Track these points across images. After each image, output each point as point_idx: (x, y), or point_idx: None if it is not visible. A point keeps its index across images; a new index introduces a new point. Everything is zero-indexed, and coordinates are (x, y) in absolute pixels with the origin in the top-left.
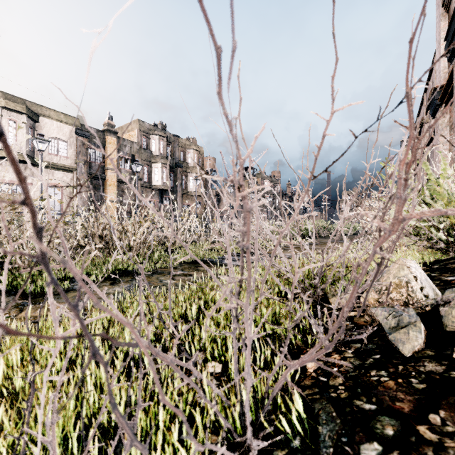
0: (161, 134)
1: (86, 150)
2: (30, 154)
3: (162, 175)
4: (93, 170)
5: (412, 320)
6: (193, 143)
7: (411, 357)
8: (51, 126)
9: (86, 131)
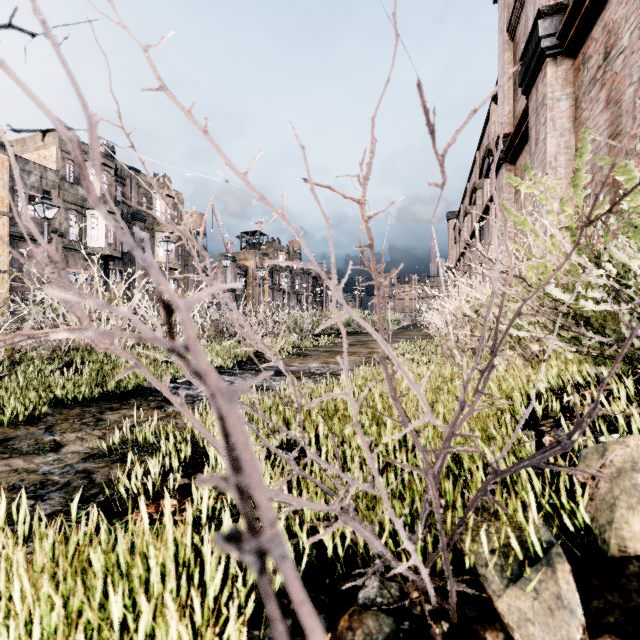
0: (105, 161)
1: None
2: None
3: (106, 231)
4: None
5: None
6: (164, 184)
7: None
8: None
9: None
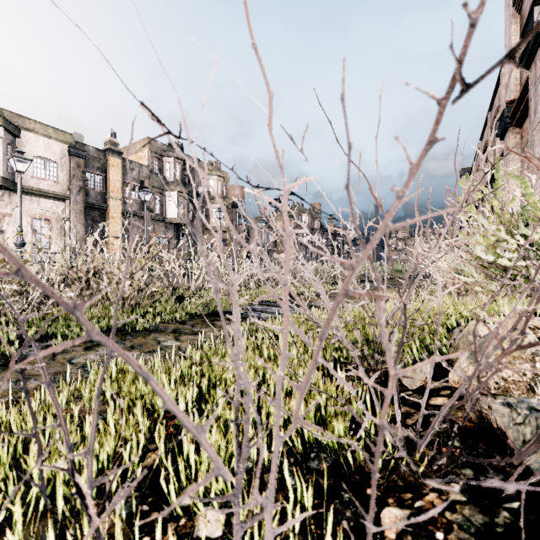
0: (177, 155)
1: (82, 173)
2: (8, 177)
3: (178, 206)
4: (91, 198)
5: None
6: (216, 168)
7: None
8: (36, 143)
9: (82, 150)
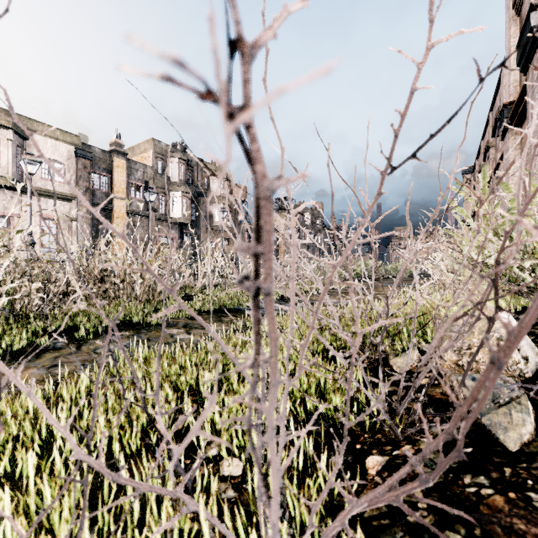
0: (181, 156)
1: (88, 174)
2: (17, 179)
3: (182, 206)
4: (97, 199)
5: (514, 394)
6: (219, 168)
7: (519, 453)
8: (44, 145)
9: (88, 152)
